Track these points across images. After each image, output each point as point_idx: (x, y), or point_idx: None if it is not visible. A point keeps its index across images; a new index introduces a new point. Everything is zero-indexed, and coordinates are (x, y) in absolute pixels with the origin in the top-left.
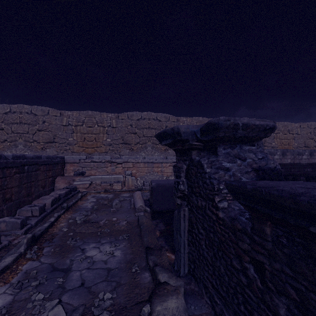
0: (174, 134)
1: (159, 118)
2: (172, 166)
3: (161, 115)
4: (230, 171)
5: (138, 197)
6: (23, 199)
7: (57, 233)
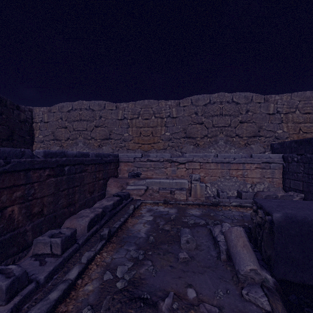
0: None
1: (236, 100)
2: (261, 168)
3: (239, 95)
4: None
5: (240, 244)
6: (62, 211)
7: None
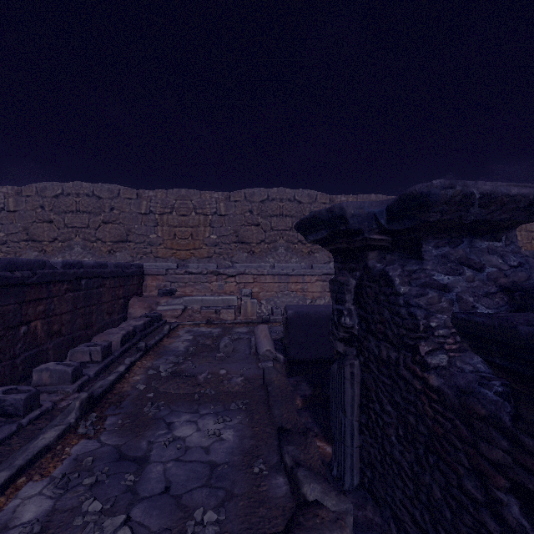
0: (332, 219)
1: (299, 198)
2: (322, 280)
3: (302, 193)
4: (452, 291)
5: (262, 335)
6: (79, 333)
7: (128, 393)
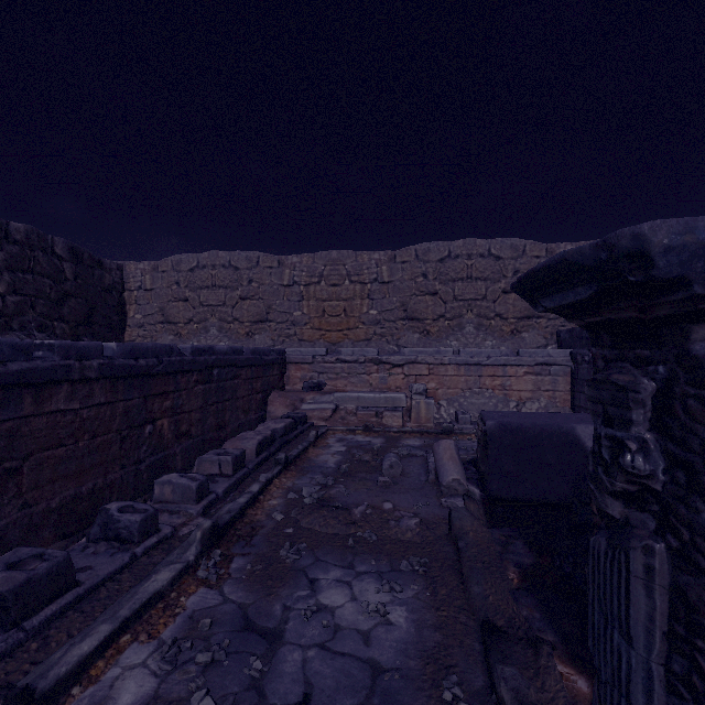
0: (609, 262)
1: (497, 252)
2: (534, 374)
3: (501, 244)
4: None
5: (446, 456)
6: (211, 435)
7: (261, 524)
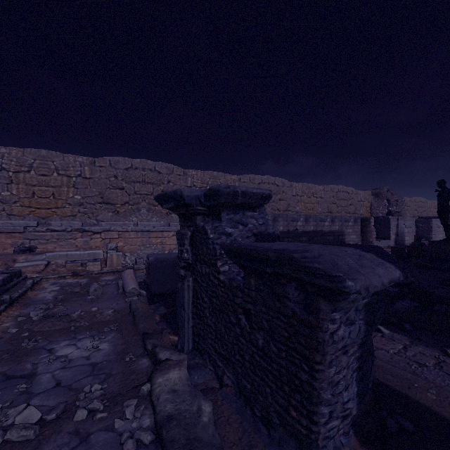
0: (176, 197)
1: (159, 169)
2: None
3: (161, 165)
4: (232, 236)
5: (129, 277)
6: None
7: None
